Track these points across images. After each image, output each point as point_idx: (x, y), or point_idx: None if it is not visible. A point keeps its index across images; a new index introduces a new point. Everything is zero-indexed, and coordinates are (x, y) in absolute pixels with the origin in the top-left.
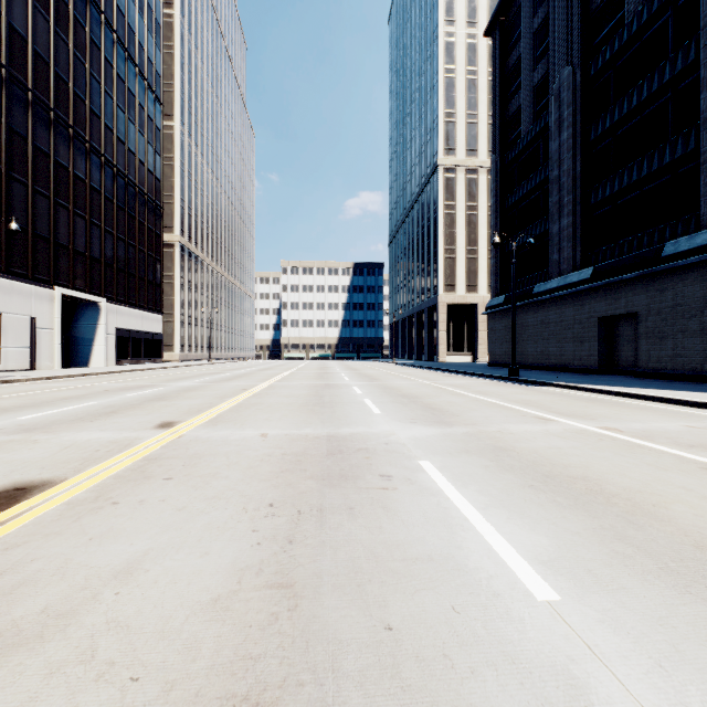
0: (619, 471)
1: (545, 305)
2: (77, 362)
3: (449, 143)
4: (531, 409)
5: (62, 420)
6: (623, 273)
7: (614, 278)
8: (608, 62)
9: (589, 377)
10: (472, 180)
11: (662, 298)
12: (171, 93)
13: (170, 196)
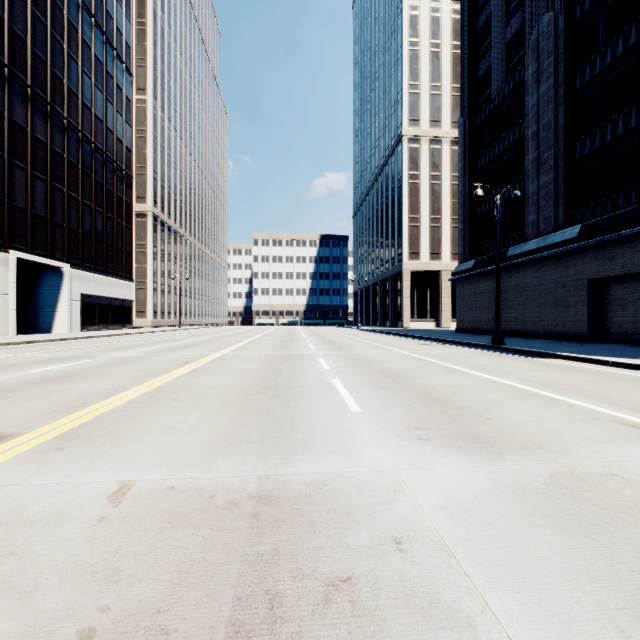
0: None
1: (520, 268)
2: (40, 328)
3: (413, 114)
4: (586, 401)
5: None
6: (621, 229)
7: (610, 235)
8: (597, 1)
9: (583, 345)
10: (435, 150)
11: None
12: (144, 68)
13: (143, 167)
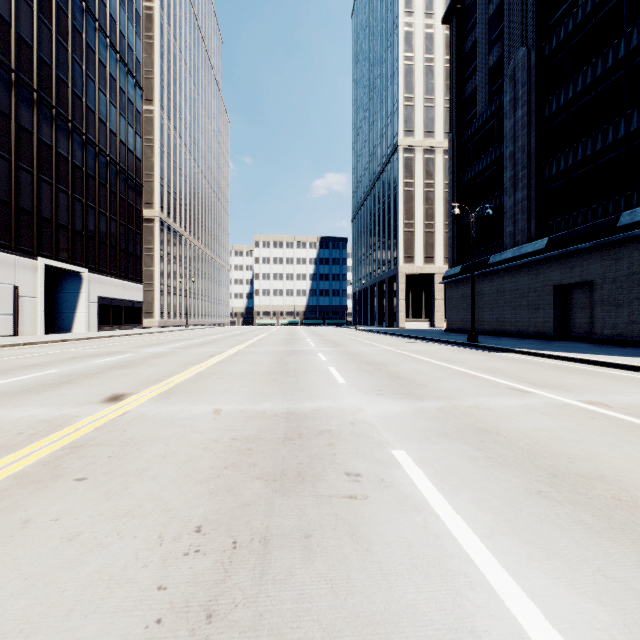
0: (637, 466)
1: (500, 274)
2: (61, 329)
3: (408, 125)
4: (501, 378)
5: (7, 392)
6: (578, 243)
7: (569, 248)
8: (562, 42)
9: (545, 343)
10: (429, 160)
11: (617, 267)
12: (151, 79)
13: (150, 174)
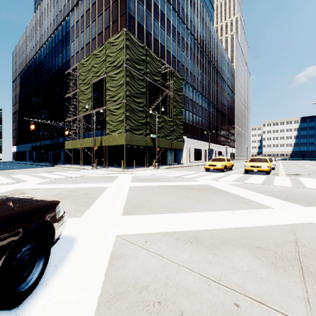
0: None
1: None
2: None
3: None
4: None
5: None
6: None
7: None
8: None
9: None
10: None
11: None
12: None
13: None
